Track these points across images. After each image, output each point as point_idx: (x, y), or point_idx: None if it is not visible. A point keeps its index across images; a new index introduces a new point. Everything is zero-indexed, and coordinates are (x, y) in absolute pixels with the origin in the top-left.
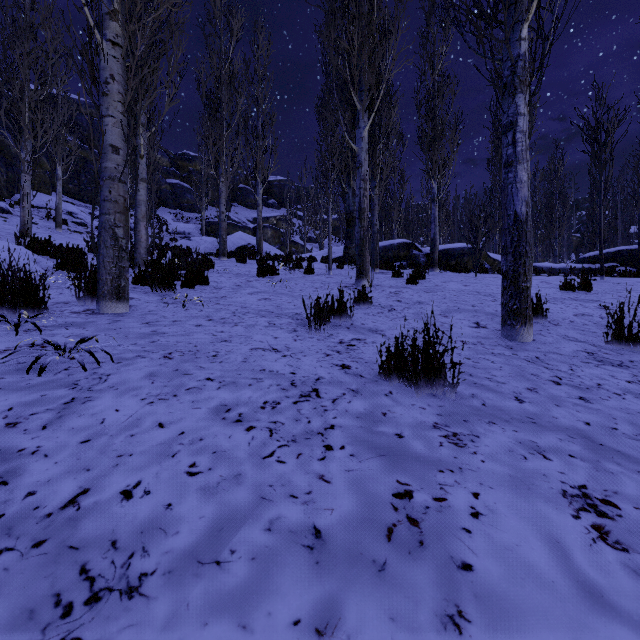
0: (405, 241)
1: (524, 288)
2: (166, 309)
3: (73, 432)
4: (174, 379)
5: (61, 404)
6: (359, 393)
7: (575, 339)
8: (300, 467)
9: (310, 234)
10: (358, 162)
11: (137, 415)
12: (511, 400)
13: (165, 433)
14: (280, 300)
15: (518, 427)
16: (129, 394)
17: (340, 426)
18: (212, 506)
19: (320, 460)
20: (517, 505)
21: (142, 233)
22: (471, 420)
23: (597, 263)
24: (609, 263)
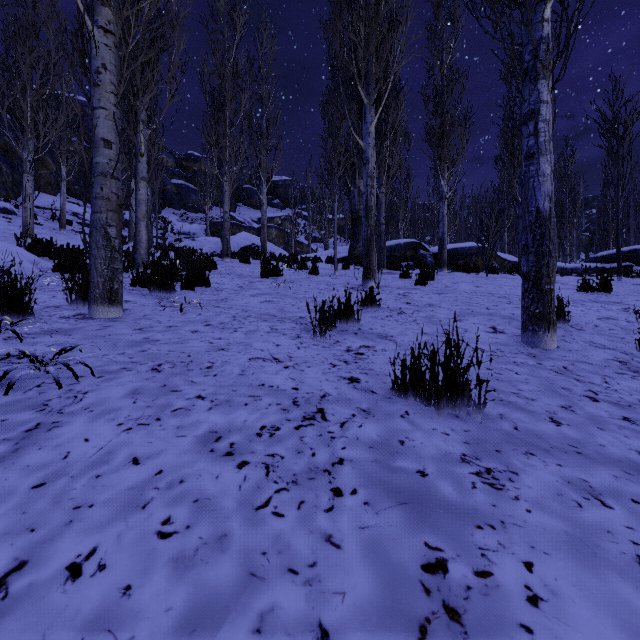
0: (412, 241)
1: (547, 290)
2: (162, 313)
3: (27, 472)
4: (160, 397)
5: (22, 432)
6: (371, 414)
7: (603, 346)
8: (302, 523)
9: (315, 234)
10: (365, 158)
11: (109, 447)
12: (546, 422)
13: (139, 472)
14: (283, 302)
15: (562, 459)
16: (105, 418)
17: (350, 460)
18: (184, 589)
19: (327, 511)
20: (585, 582)
21: (142, 233)
22: (505, 450)
23: (610, 262)
24: (623, 262)
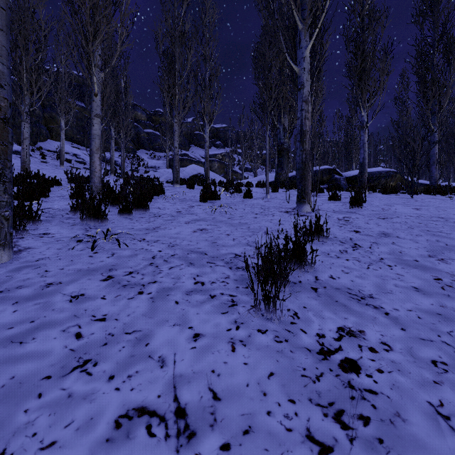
0: (327, 167)
1: None
2: (66, 254)
3: None
4: None
5: None
6: None
7: None
8: None
9: (246, 165)
10: (299, 83)
11: None
12: None
13: None
14: (217, 231)
15: None
16: None
17: None
18: None
19: None
20: None
21: (96, 164)
22: None
23: None
24: None
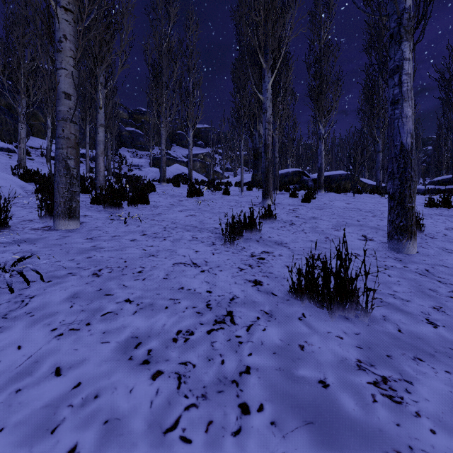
0: (297, 170)
1: (409, 208)
2: (110, 225)
3: None
4: (94, 301)
5: None
6: (273, 317)
7: None
8: (209, 451)
9: (227, 165)
10: (264, 108)
11: (37, 355)
12: (424, 323)
13: (58, 385)
14: (203, 216)
15: (448, 365)
16: (42, 322)
17: (256, 368)
18: None
19: (234, 435)
20: None
21: (101, 165)
22: (394, 355)
23: (444, 185)
24: None
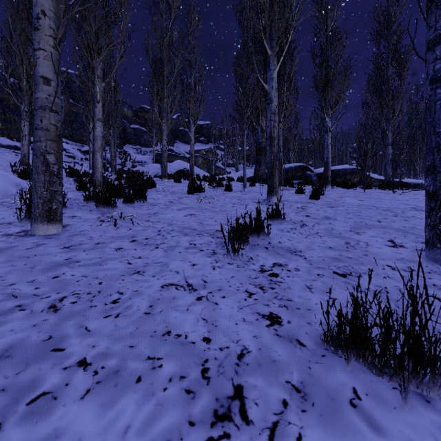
0: (300, 164)
1: None
2: (98, 228)
3: None
4: (30, 366)
5: None
6: (308, 399)
7: None
8: None
9: (229, 161)
10: (269, 99)
11: None
12: None
13: None
14: (203, 216)
15: None
16: None
17: None
18: None
19: None
20: None
21: (98, 161)
22: None
23: None
24: None
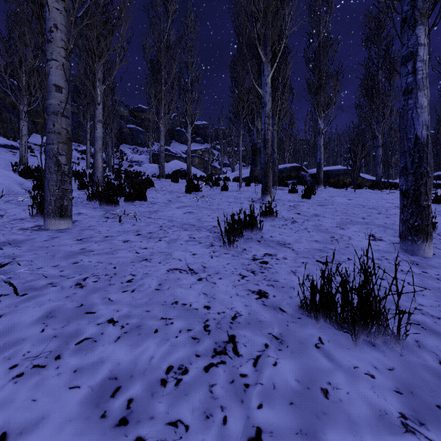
0: (295, 165)
1: (425, 206)
2: (104, 224)
3: None
4: (71, 322)
5: None
6: (284, 343)
7: None
8: None
9: (225, 161)
10: (263, 103)
11: None
12: None
13: None
14: (201, 213)
15: None
16: (1, 355)
17: (270, 432)
18: None
19: None
20: None
21: (99, 161)
22: None
23: None
24: None
